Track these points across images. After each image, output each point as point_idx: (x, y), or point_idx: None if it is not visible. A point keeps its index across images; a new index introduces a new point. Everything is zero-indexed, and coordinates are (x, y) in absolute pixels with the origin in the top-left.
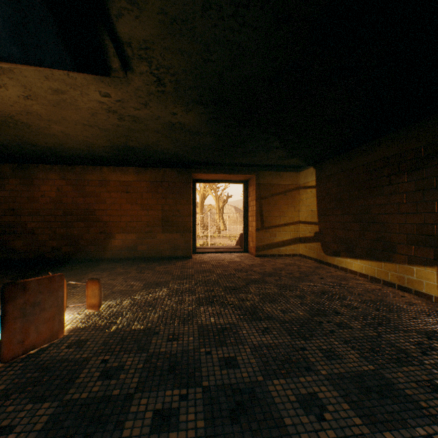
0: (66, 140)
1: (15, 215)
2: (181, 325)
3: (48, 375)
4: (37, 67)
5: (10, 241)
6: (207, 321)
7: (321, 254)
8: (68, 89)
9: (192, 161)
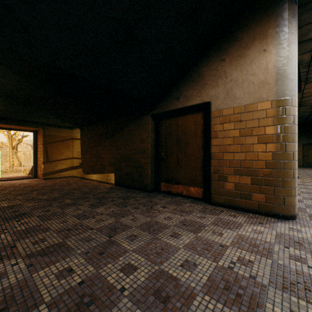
0: None
1: None
2: None
3: None
4: None
5: None
6: (2, 205)
7: (83, 174)
8: None
9: None
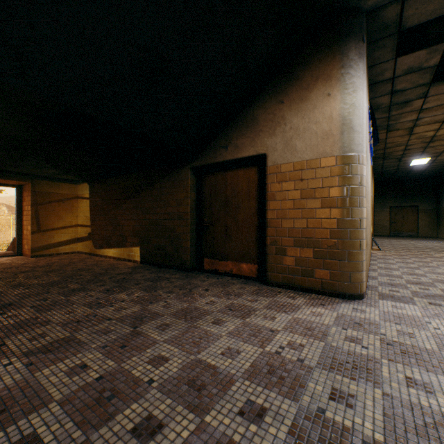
0: None
1: None
2: None
3: None
4: None
5: None
6: None
7: (93, 248)
8: None
9: None
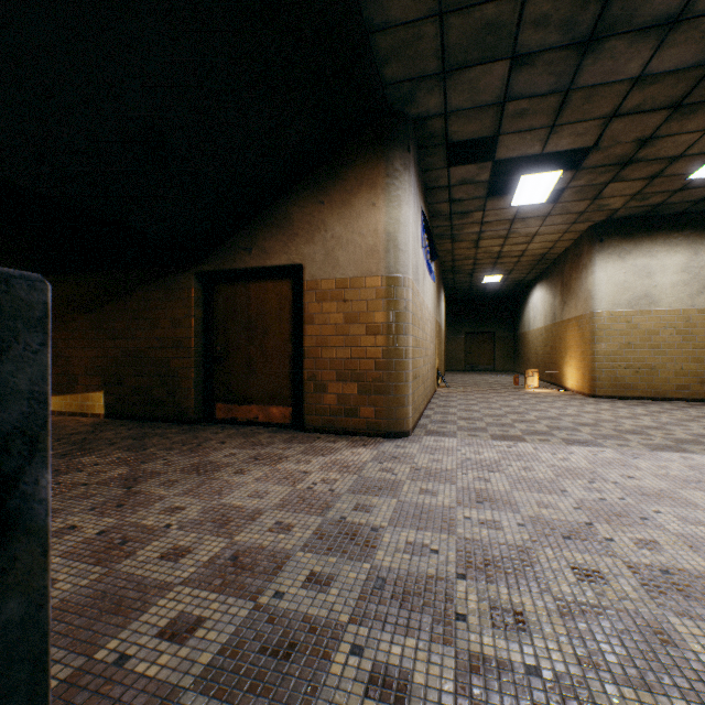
0: None
1: None
2: None
3: None
4: None
5: None
6: None
7: None
8: None
9: None
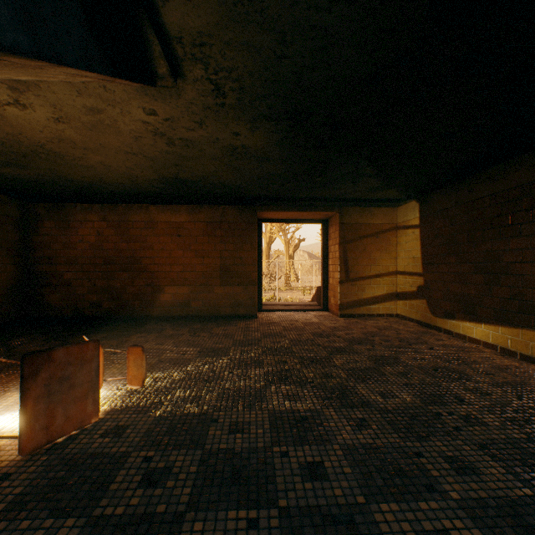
0: (105, 173)
1: (50, 264)
2: (247, 410)
3: (76, 475)
4: (55, 65)
5: (44, 295)
6: (280, 405)
7: (427, 315)
8: (105, 106)
9: (258, 195)
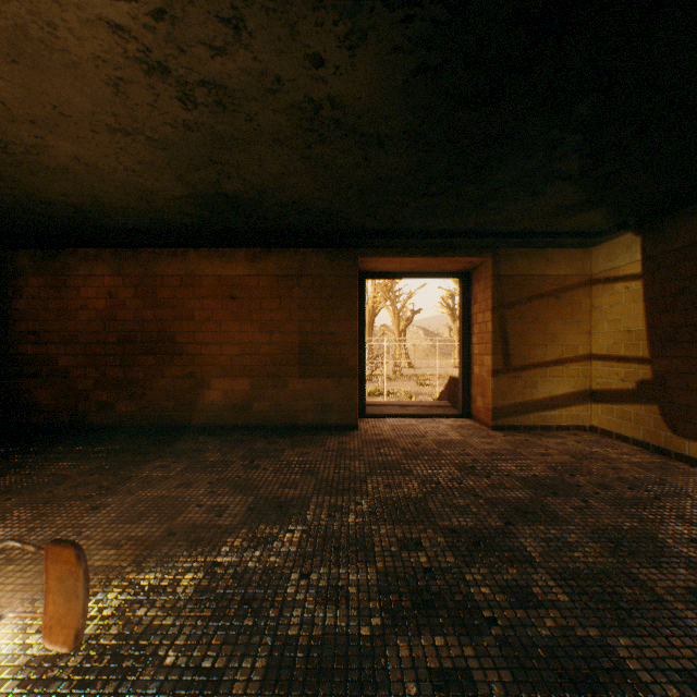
0: (96, 185)
1: (38, 344)
2: None
3: None
4: None
5: (30, 391)
6: None
7: (660, 432)
8: None
9: (359, 229)
